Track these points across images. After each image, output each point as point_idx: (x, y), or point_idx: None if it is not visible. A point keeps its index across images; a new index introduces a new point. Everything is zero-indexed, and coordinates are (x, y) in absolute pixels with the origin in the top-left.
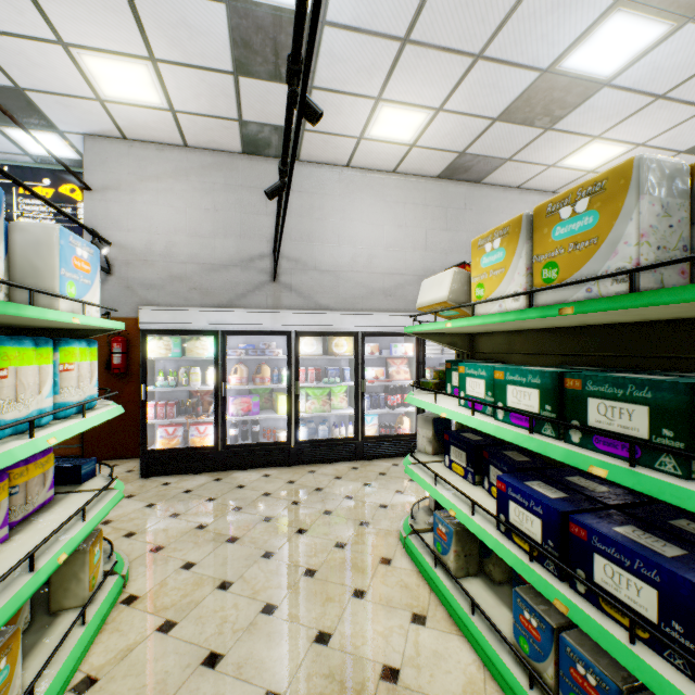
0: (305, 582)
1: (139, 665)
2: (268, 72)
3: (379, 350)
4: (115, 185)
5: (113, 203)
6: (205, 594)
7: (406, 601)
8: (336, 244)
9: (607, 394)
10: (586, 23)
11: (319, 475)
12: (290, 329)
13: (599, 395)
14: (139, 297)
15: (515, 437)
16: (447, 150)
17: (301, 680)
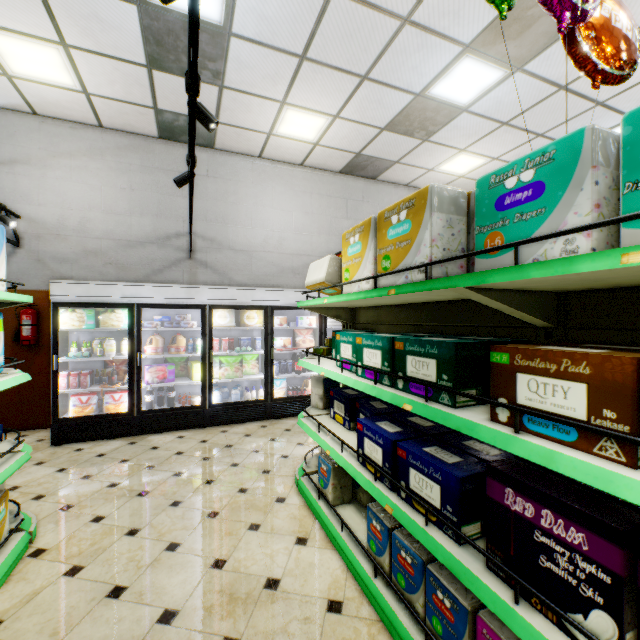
0: (208, 522)
1: (45, 604)
2: (181, 69)
3: (288, 322)
4: (25, 159)
5: (22, 177)
6: (113, 541)
7: (293, 528)
8: (249, 227)
9: (416, 352)
10: (445, 62)
11: (231, 434)
12: (204, 303)
13: (413, 353)
14: (51, 270)
15: (365, 387)
16: (346, 150)
17: (196, 597)
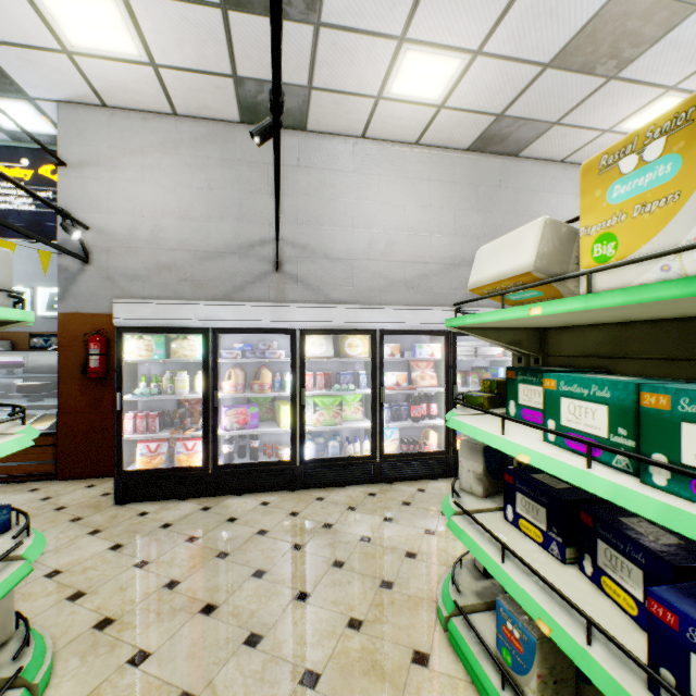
0: None
1: None
2: (264, 2)
3: (400, 351)
4: (94, 160)
5: (91, 181)
6: None
7: None
8: (349, 228)
9: None
10: None
11: (329, 503)
12: (294, 326)
13: None
14: (121, 289)
15: None
16: (483, 112)
17: None
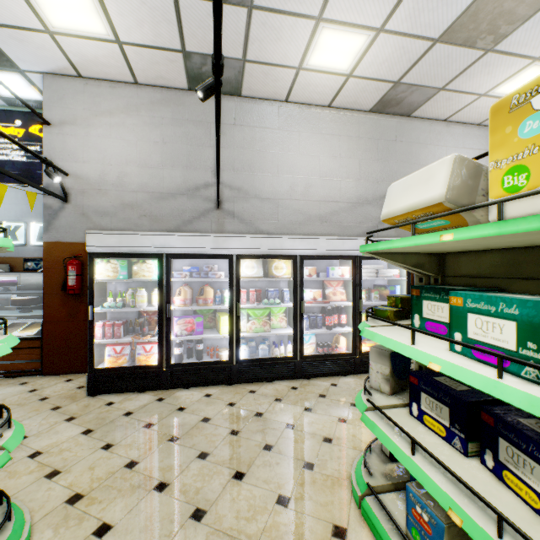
0: None
1: None
2: None
3: (316, 272)
4: (71, 119)
5: (69, 137)
6: None
7: None
8: (275, 174)
9: None
10: None
11: (259, 395)
12: (231, 252)
13: None
14: (93, 223)
15: None
16: (383, 80)
17: None
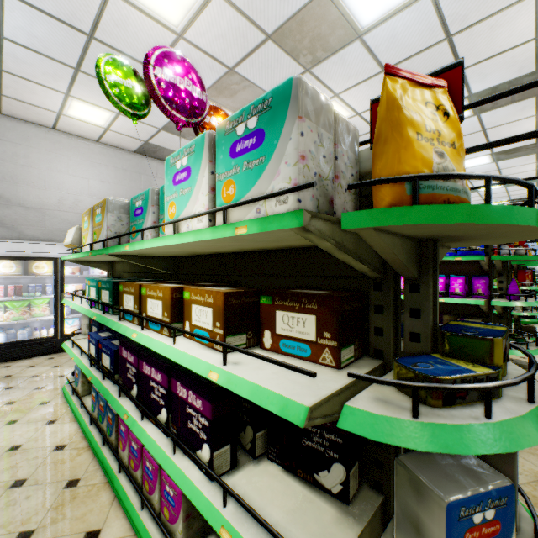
0: None
1: None
2: None
3: (82, 271)
4: None
5: None
6: None
7: (48, 417)
8: (42, 188)
9: (105, 288)
10: None
11: (14, 367)
12: None
13: (104, 288)
14: None
15: (85, 311)
16: (135, 138)
17: None
